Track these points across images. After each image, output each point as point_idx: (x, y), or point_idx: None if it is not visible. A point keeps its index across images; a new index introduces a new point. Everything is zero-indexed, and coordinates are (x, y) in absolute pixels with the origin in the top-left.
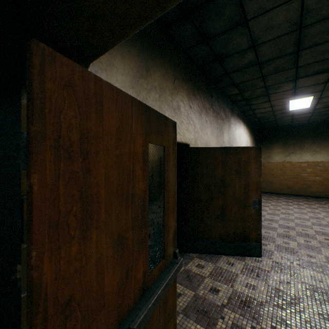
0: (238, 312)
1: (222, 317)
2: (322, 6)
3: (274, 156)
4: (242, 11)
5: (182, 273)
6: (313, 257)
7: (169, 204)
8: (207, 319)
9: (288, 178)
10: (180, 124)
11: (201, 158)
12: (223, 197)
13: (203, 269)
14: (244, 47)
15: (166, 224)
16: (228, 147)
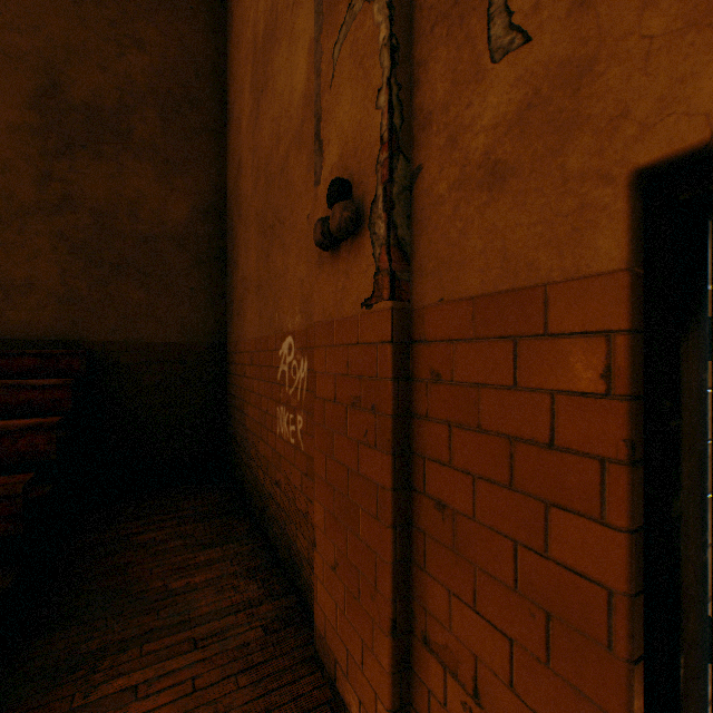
0: None
1: None
2: None
3: None
4: None
5: None
6: None
7: None
8: None
9: None
10: None
11: None
12: None
13: None
14: None
15: None
16: None
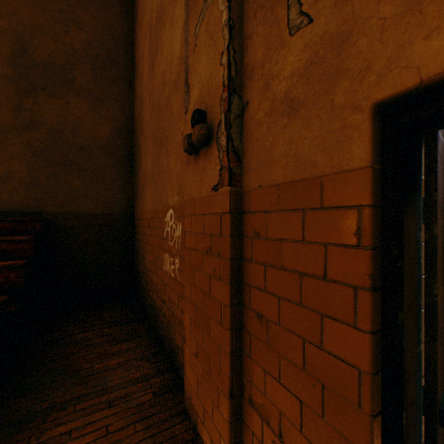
0: None
1: None
2: None
3: None
4: None
5: None
6: None
7: None
8: None
9: None
10: None
11: None
12: None
13: None
14: None
15: None
16: None
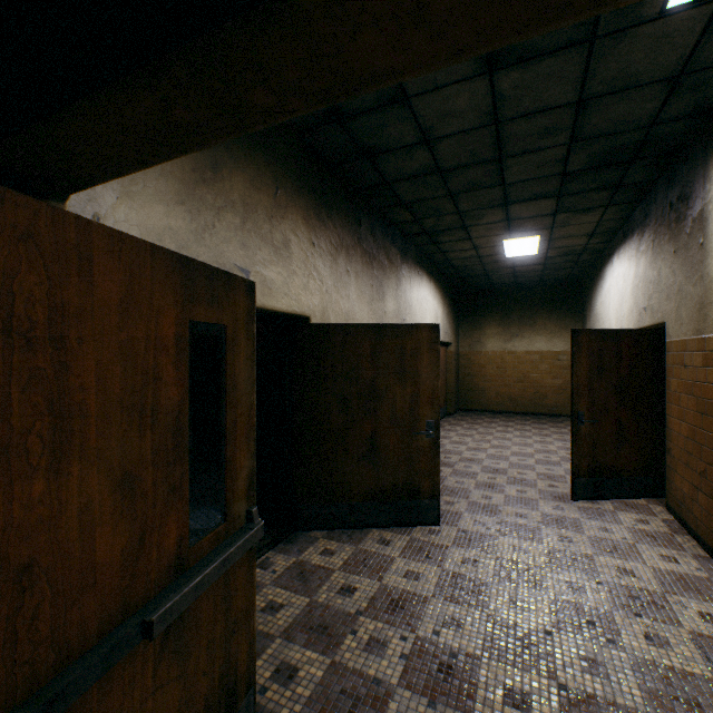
0: (383, 619)
1: (354, 631)
2: (523, 94)
3: (488, 340)
4: None
5: (290, 569)
6: (524, 516)
7: (239, 427)
8: (326, 639)
9: (510, 381)
10: (290, 278)
11: (332, 344)
12: (373, 418)
13: (333, 556)
14: (411, 140)
15: (231, 461)
16: (383, 325)
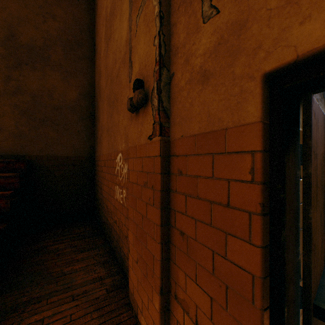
0: None
1: None
2: None
3: None
4: None
5: None
6: None
7: None
8: None
9: None
10: None
11: None
12: None
13: None
14: None
15: None
16: None
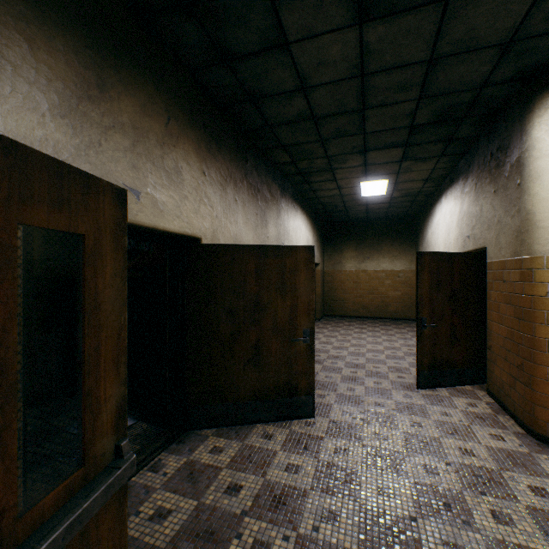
0: (266, 518)
1: (239, 534)
2: (386, 49)
3: (346, 261)
4: (279, 25)
5: (181, 470)
6: (381, 405)
7: (103, 353)
8: (212, 546)
9: (363, 293)
10: (182, 201)
11: (221, 262)
12: (258, 327)
13: (221, 454)
14: (290, 86)
15: (92, 394)
16: (266, 246)
